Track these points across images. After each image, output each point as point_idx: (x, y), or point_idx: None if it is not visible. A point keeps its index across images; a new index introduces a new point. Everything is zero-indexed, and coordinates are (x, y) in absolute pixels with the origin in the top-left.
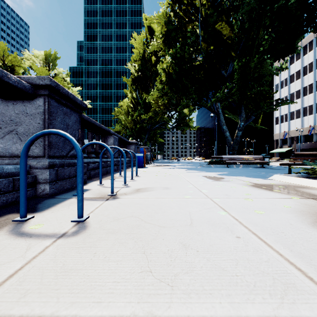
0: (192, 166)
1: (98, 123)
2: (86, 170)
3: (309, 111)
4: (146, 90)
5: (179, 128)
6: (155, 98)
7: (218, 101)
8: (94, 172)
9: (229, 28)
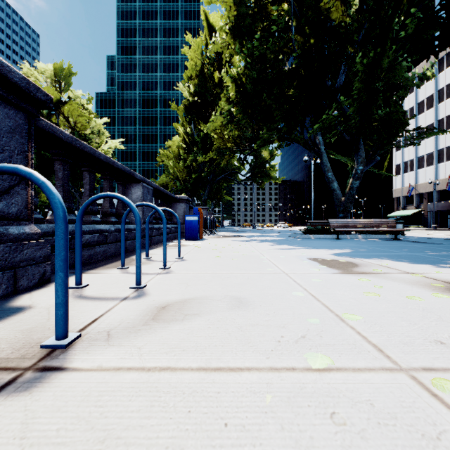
0: (278, 236)
1: (103, 154)
2: (49, 251)
3: (447, 155)
4: (206, 122)
5: (255, 180)
6: (218, 127)
7: (323, 129)
8: (92, 251)
9: (341, 7)
